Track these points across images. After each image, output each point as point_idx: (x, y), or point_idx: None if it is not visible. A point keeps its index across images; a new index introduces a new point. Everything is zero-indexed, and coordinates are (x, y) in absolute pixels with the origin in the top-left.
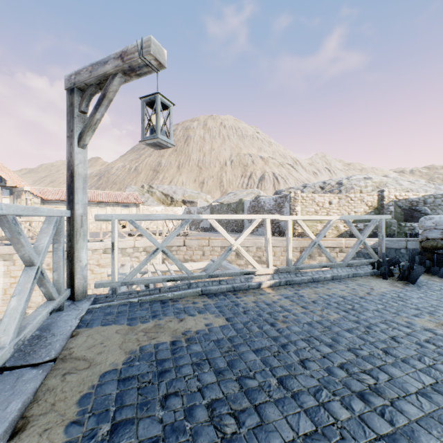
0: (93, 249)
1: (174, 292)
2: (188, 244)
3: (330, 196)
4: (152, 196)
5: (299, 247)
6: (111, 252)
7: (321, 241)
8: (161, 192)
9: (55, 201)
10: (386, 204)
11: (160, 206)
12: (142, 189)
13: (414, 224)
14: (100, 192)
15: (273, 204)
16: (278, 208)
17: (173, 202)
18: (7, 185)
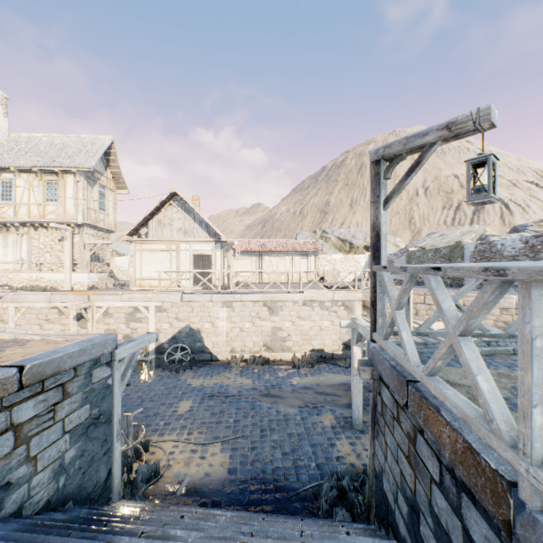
0: (294, 301)
1: (480, 347)
2: None
3: None
4: (326, 242)
5: None
6: (309, 304)
7: None
8: (337, 238)
9: (241, 252)
10: None
11: (338, 254)
12: (315, 235)
13: None
14: (278, 241)
15: (519, 247)
16: (531, 253)
17: (352, 249)
18: (221, 240)
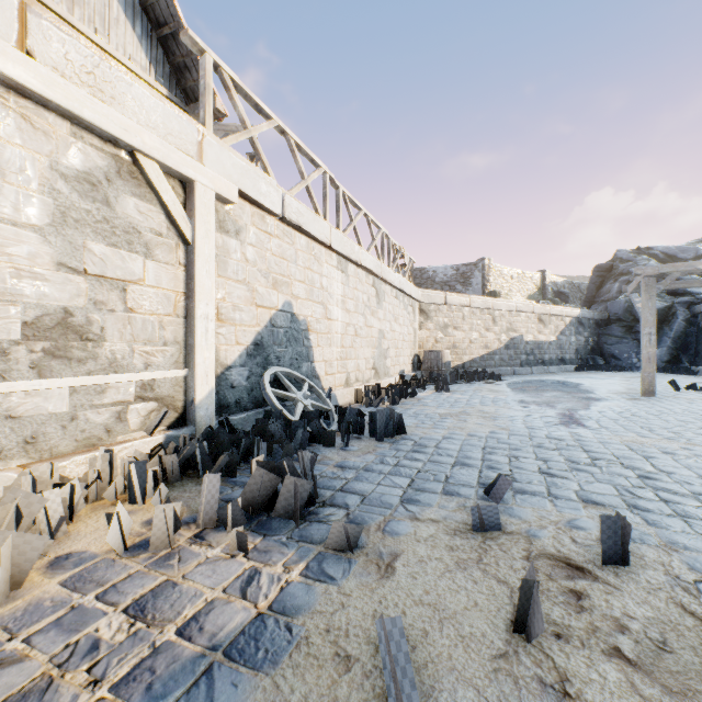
0: (394, 285)
1: None
2: (450, 302)
3: (512, 270)
4: None
5: (538, 314)
6: (398, 297)
7: (552, 309)
8: None
9: None
10: (547, 285)
11: None
12: None
13: (567, 305)
14: None
15: (452, 274)
16: (462, 279)
17: None
18: (216, 104)
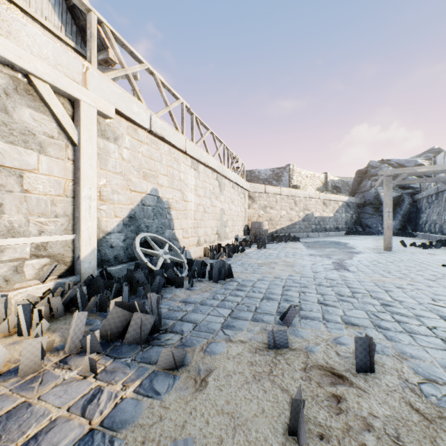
0: (231, 180)
1: None
2: (268, 191)
3: (307, 172)
4: None
5: (322, 199)
6: (234, 187)
7: (331, 196)
8: None
9: None
10: (328, 181)
11: None
12: None
13: (340, 194)
14: None
15: (270, 174)
16: (276, 177)
17: None
18: (109, 55)
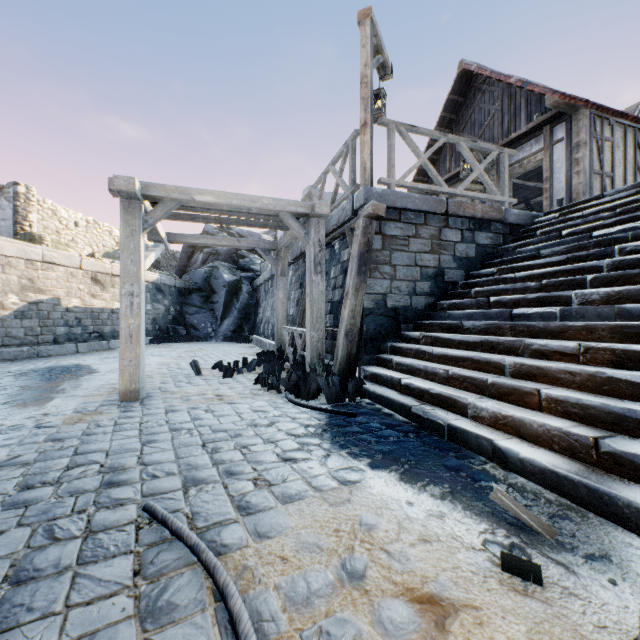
0: None
1: None
2: None
3: (77, 215)
4: None
5: (91, 271)
6: None
7: (116, 268)
8: None
9: None
10: None
11: None
12: None
13: (157, 271)
14: None
15: None
16: None
17: None
18: None
